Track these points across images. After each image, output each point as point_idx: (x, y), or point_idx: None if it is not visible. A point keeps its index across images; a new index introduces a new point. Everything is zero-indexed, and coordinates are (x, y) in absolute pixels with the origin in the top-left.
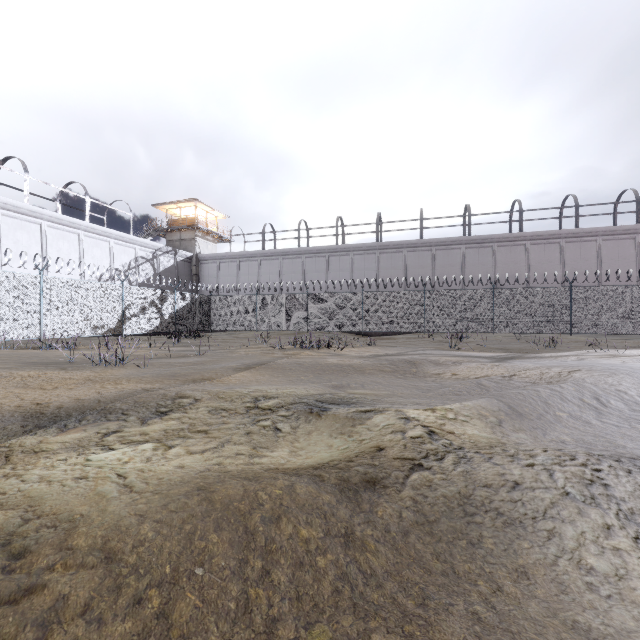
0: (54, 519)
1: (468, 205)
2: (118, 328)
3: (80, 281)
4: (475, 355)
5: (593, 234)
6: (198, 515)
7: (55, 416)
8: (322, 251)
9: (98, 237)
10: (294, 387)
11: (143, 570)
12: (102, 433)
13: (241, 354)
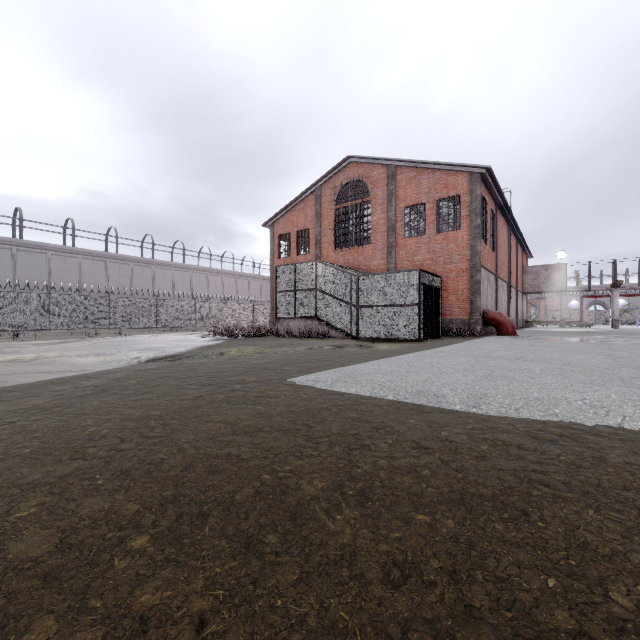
0: None
1: (20, 209)
2: None
3: None
4: (39, 343)
5: (128, 260)
6: None
7: None
8: None
9: None
10: None
11: None
12: None
13: None
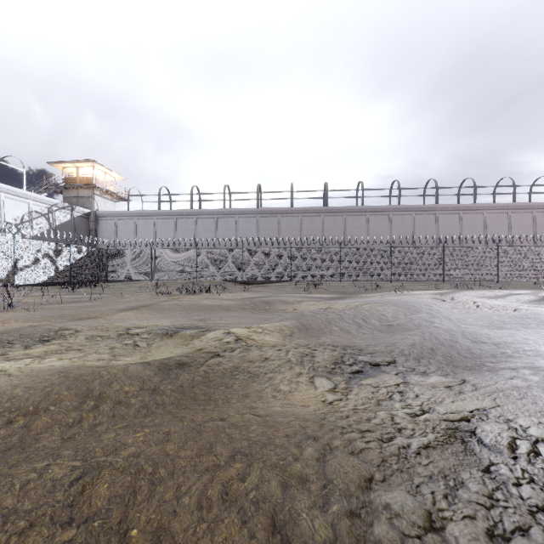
0: None
1: (326, 183)
2: (9, 278)
3: None
4: (317, 296)
5: (410, 210)
6: (56, 383)
7: None
8: (212, 213)
9: None
10: (164, 320)
11: (14, 408)
12: None
13: (131, 299)
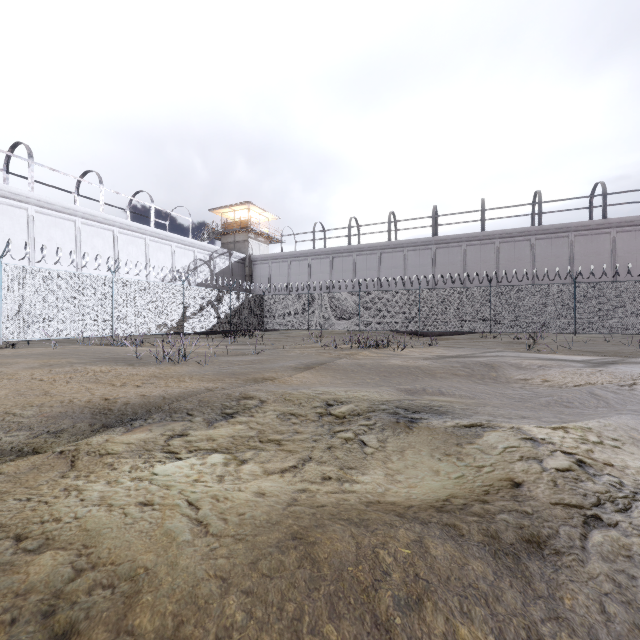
0: (112, 574)
1: (538, 191)
2: (179, 326)
3: (146, 282)
4: (563, 358)
5: None
6: (301, 586)
7: (122, 415)
8: (374, 248)
9: (162, 241)
10: (364, 391)
11: None
12: (167, 437)
13: (297, 353)
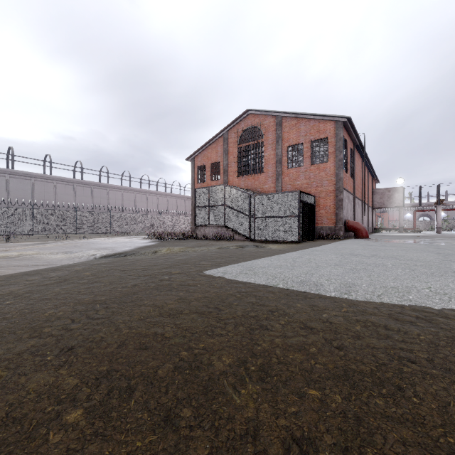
0: None
1: (12, 147)
2: None
3: None
4: (24, 244)
5: (90, 184)
6: None
7: None
8: None
9: None
10: None
11: None
12: None
13: None
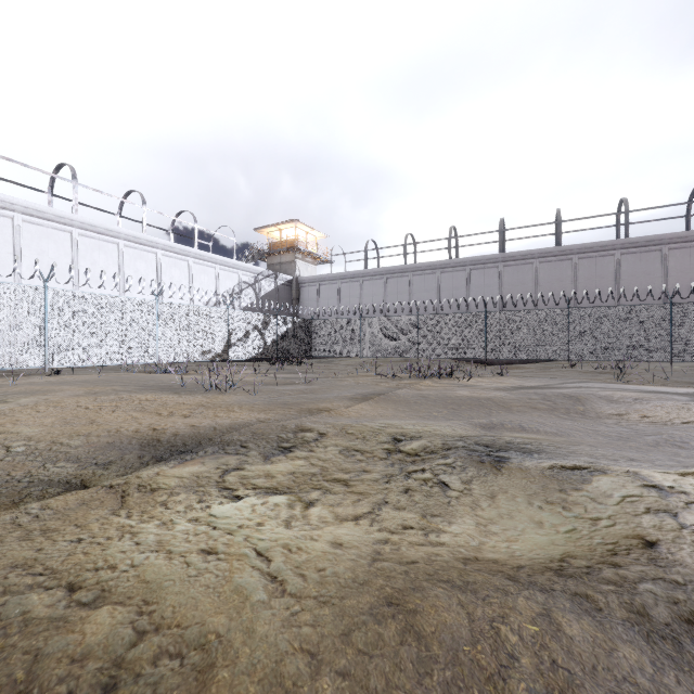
0: (179, 640)
1: (625, 199)
2: (224, 353)
3: (190, 306)
4: (662, 390)
5: None
6: (408, 669)
7: (171, 447)
8: (432, 267)
9: (205, 263)
10: (434, 425)
11: None
12: (222, 473)
13: (351, 382)
